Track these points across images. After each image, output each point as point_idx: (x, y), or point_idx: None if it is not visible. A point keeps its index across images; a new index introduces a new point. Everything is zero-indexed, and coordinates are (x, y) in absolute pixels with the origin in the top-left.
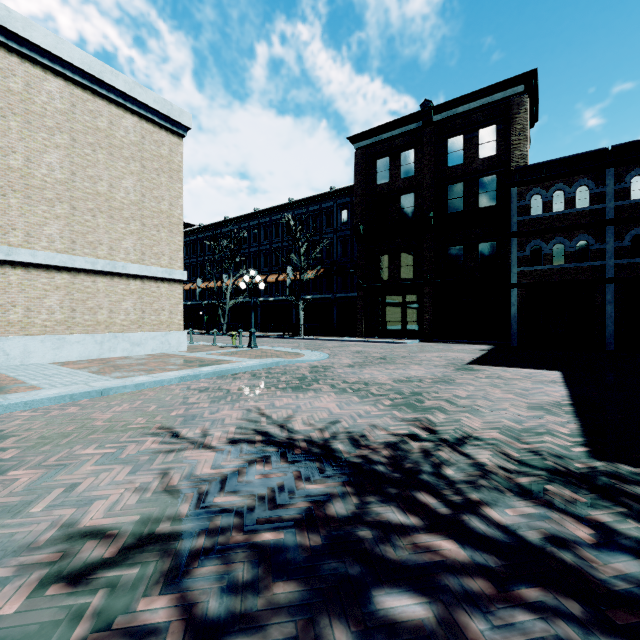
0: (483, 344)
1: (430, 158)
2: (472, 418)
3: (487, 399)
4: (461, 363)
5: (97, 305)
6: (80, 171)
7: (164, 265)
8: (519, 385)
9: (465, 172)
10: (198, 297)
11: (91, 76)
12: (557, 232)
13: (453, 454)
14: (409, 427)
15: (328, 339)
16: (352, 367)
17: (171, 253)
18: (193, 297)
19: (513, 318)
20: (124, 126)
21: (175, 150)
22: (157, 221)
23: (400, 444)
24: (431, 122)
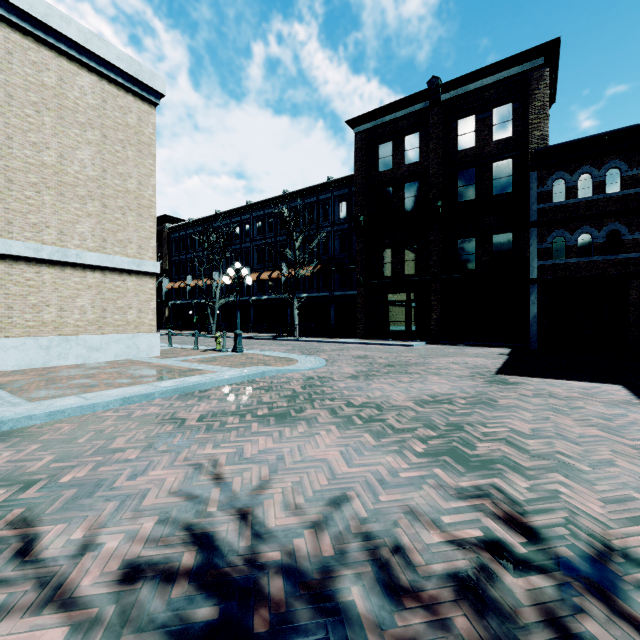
0: (497, 347)
1: (438, 141)
2: (575, 488)
3: (566, 438)
4: (488, 372)
5: (42, 301)
6: (19, 135)
7: (131, 255)
8: (590, 409)
9: (477, 156)
10: (188, 296)
11: (33, 19)
12: (583, 221)
13: (623, 632)
14: (478, 517)
15: (325, 341)
16: (356, 379)
17: (140, 241)
18: (183, 296)
19: (533, 318)
20: (79, 85)
21: (145, 120)
22: (122, 202)
23: (483, 583)
24: (439, 101)
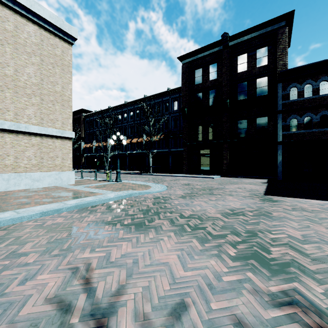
0: (259, 178)
1: (227, 68)
2: None
3: None
4: (260, 194)
5: (5, 153)
6: None
7: (58, 127)
8: None
9: (248, 75)
10: (94, 151)
11: None
12: (307, 110)
13: None
14: None
15: (166, 175)
16: (184, 198)
17: (63, 120)
18: (91, 151)
19: (279, 163)
20: (27, 31)
21: (66, 52)
22: (52, 98)
23: None
24: (227, 46)
